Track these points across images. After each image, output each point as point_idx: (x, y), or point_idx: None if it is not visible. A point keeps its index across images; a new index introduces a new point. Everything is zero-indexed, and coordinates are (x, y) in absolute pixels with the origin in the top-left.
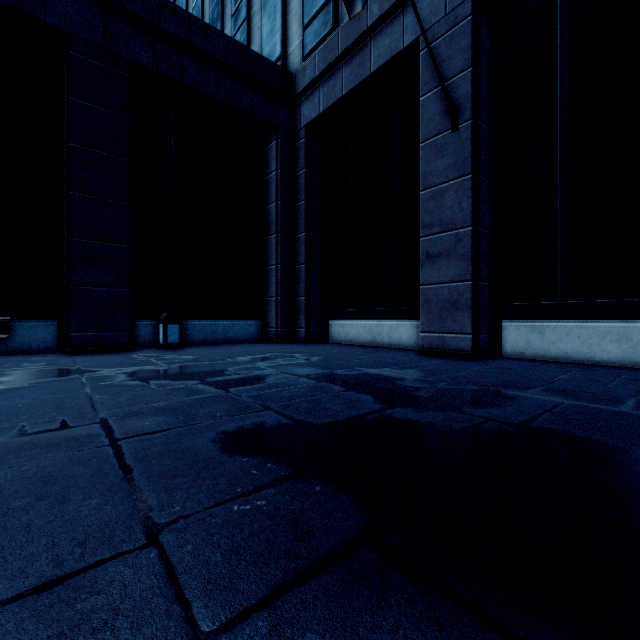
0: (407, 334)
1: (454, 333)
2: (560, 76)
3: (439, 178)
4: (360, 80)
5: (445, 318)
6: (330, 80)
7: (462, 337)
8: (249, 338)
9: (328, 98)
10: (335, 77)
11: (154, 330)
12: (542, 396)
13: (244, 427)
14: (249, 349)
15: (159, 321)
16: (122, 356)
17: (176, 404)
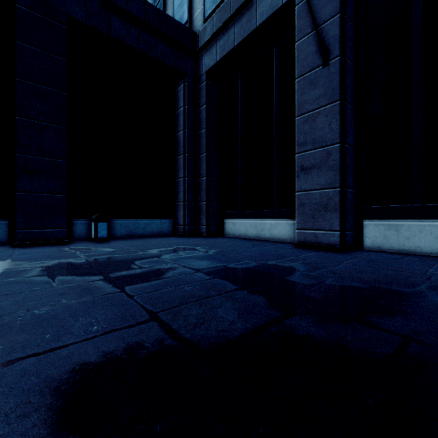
0: (284, 230)
1: (324, 230)
2: (414, 18)
3: (312, 105)
4: (248, 33)
5: (317, 218)
6: (224, 35)
7: (331, 233)
8: (163, 233)
9: (223, 49)
10: (228, 33)
11: (88, 227)
12: (436, 297)
13: (113, 355)
14: (161, 242)
15: (92, 220)
16: (56, 249)
17: (58, 310)
